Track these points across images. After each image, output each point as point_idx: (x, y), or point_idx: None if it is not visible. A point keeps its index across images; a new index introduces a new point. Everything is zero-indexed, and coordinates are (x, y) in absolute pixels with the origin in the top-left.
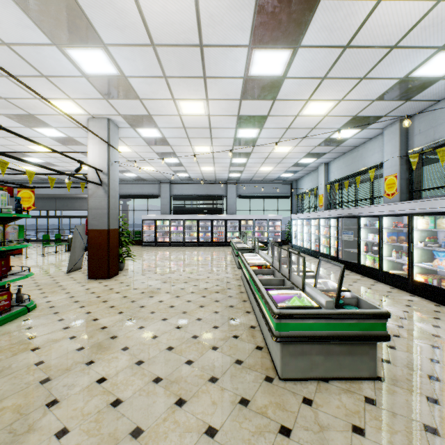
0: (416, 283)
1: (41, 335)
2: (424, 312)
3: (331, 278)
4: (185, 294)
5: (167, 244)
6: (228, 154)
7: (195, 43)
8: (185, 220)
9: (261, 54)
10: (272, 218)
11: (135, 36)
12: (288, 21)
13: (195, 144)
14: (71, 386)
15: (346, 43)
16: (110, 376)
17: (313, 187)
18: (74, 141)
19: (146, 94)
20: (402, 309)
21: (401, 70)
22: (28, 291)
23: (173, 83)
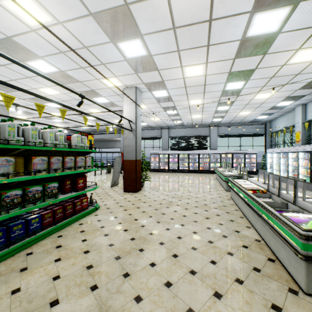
0: None
1: (107, 226)
2: None
3: None
4: (191, 207)
5: (166, 170)
6: (215, 103)
7: (205, 19)
8: (179, 154)
9: (261, 16)
10: (248, 152)
11: (163, 24)
12: None
13: (190, 98)
14: (134, 265)
15: None
16: (158, 262)
17: (289, 125)
18: (113, 104)
19: (162, 66)
20: None
21: None
22: (92, 197)
23: (183, 54)
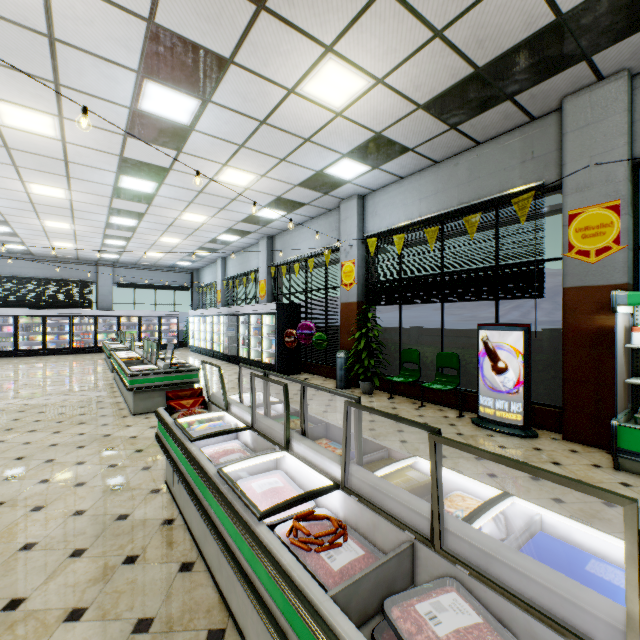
0: (265, 364)
1: None
2: (257, 380)
3: (211, 370)
4: (42, 396)
5: None
6: (99, 234)
7: (59, 158)
8: (20, 315)
9: (130, 179)
10: (166, 315)
11: None
12: (149, 171)
13: (46, 218)
14: None
15: (200, 190)
16: None
17: (214, 281)
18: None
19: None
20: (245, 380)
21: (247, 211)
22: None
23: (25, 171)
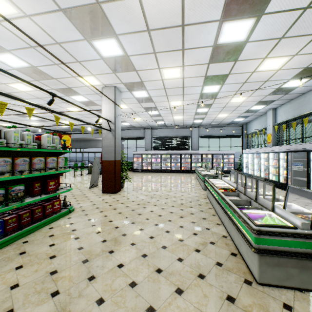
0: None
1: (79, 229)
2: None
3: None
4: (168, 207)
5: (149, 171)
6: (194, 105)
7: (178, 24)
8: (162, 154)
9: (229, 25)
10: (226, 153)
11: (137, 25)
12: None
13: (171, 100)
14: (101, 267)
15: (307, 4)
16: (126, 263)
17: (262, 128)
18: (92, 103)
19: (140, 67)
20: None
21: None
22: (68, 199)
23: (160, 57)
